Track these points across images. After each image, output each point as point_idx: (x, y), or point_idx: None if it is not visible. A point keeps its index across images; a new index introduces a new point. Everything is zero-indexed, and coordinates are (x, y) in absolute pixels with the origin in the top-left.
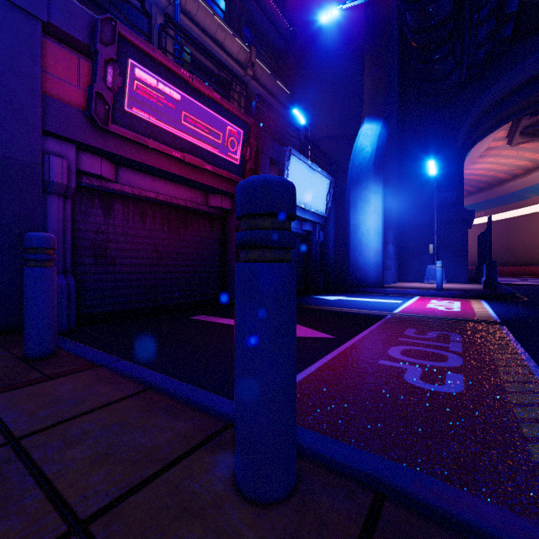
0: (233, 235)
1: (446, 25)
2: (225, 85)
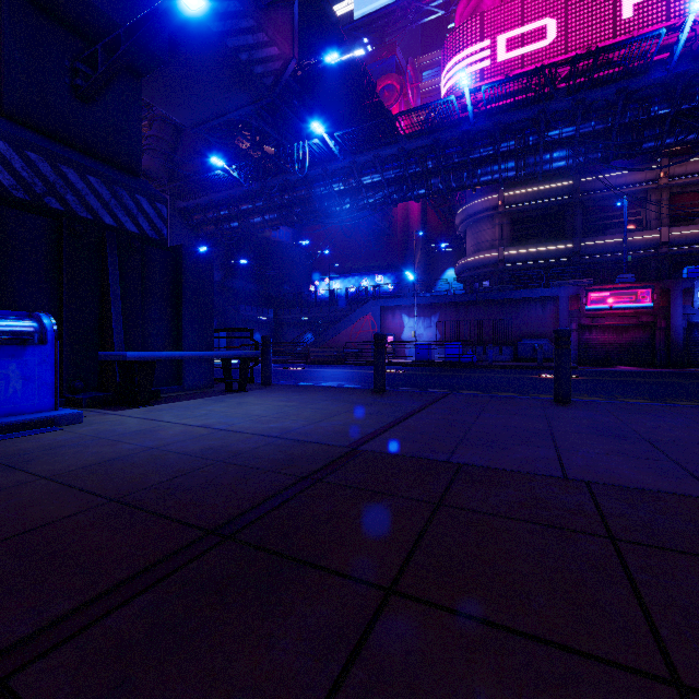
0: (657, 333)
1: None
2: None
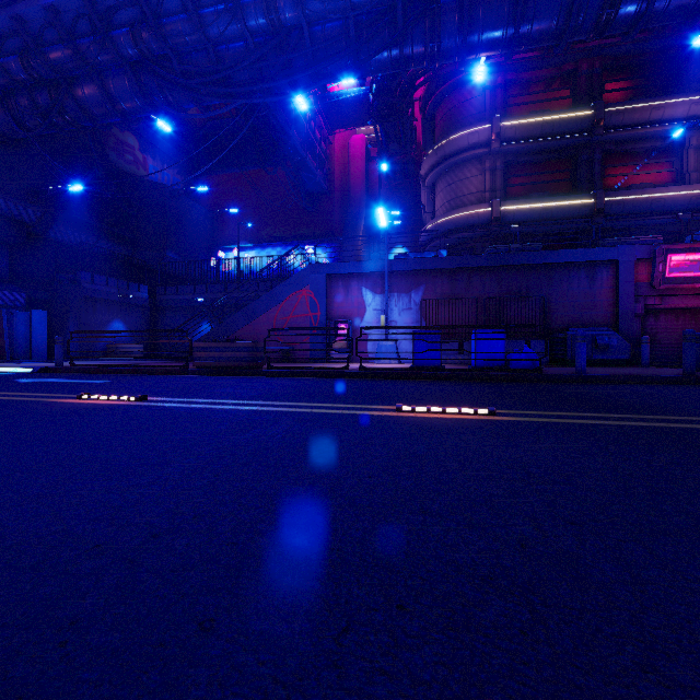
0: None
1: None
2: None
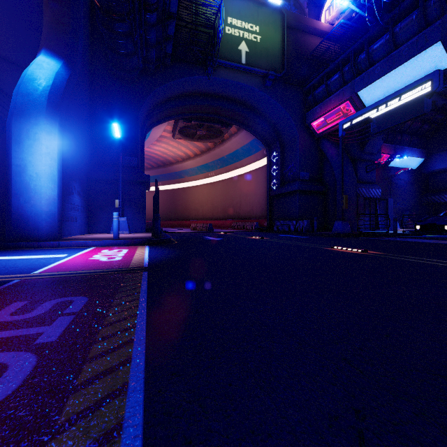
0: None
1: (124, 2)
2: None
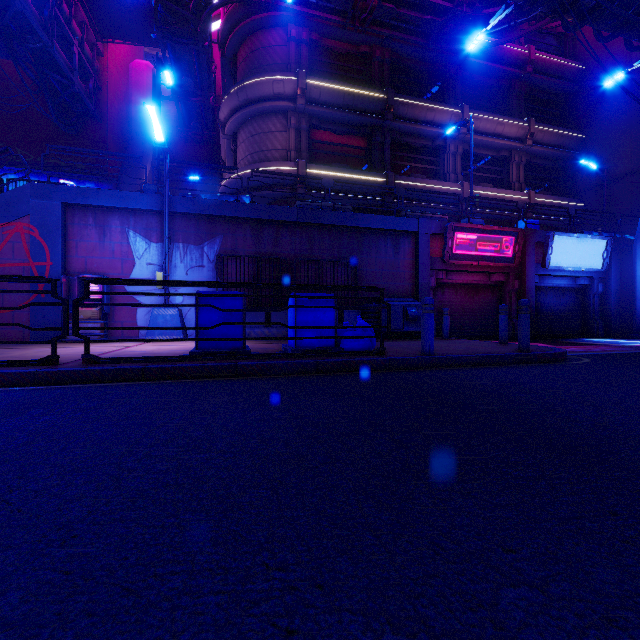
0: (507, 296)
1: None
2: (503, 161)
